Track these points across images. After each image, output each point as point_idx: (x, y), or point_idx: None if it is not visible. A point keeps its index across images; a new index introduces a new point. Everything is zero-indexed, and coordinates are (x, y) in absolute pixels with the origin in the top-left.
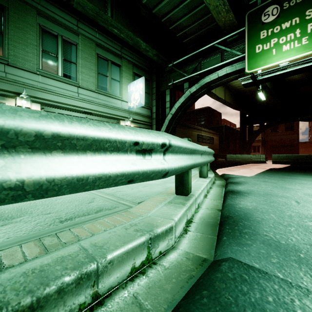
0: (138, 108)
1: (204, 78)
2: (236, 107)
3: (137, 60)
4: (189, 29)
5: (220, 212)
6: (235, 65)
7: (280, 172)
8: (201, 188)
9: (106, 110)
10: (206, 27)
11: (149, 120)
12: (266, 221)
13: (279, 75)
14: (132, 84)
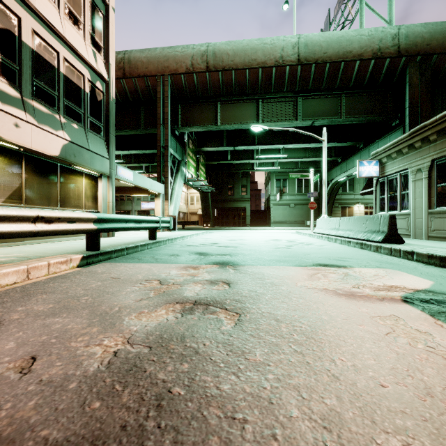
0: None
1: None
2: None
3: None
4: None
5: None
6: None
7: None
8: None
9: None
10: None
11: None
12: None
13: None
14: None
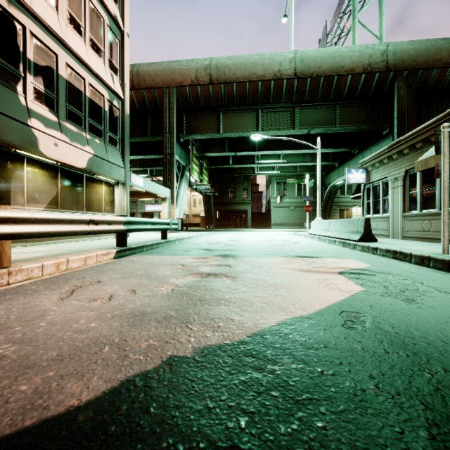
0: None
1: None
2: None
3: None
4: None
5: None
6: None
7: None
8: None
9: None
10: None
11: None
12: None
13: None
14: None
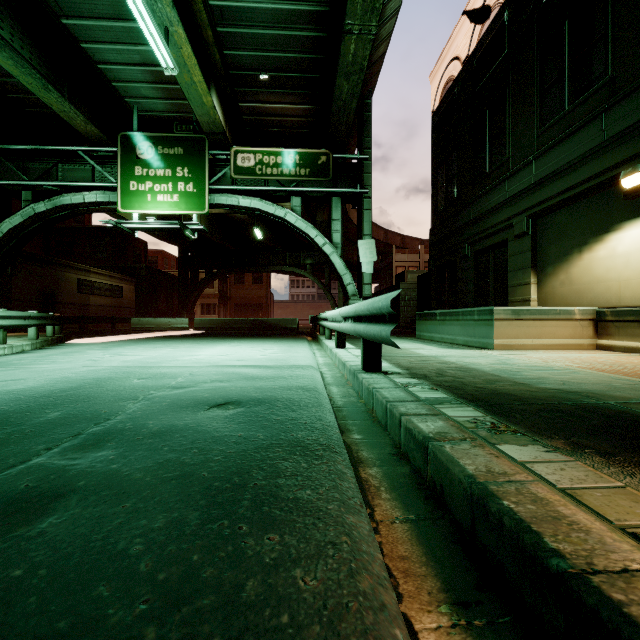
0: None
1: (61, 195)
2: (164, 238)
3: None
4: (35, 98)
5: None
6: (109, 194)
7: (151, 338)
8: None
9: None
10: None
11: None
12: None
13: (149, 228)
14: None
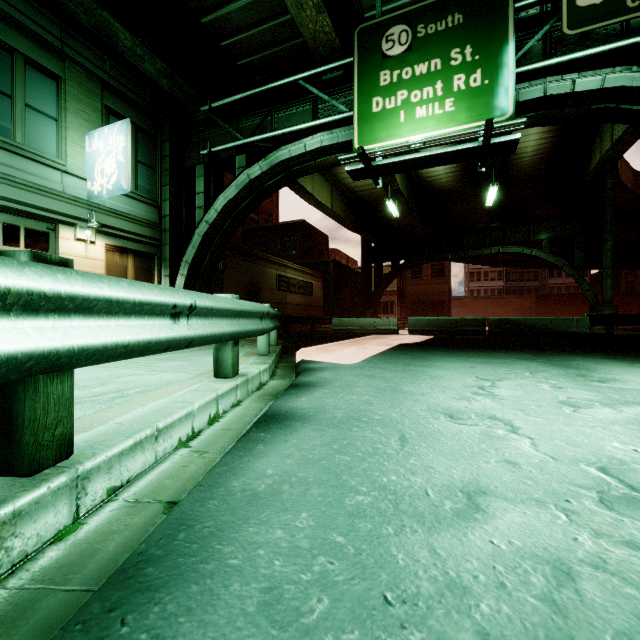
0: (120, 201)
1: (278, 149)
2: (353, 225)
3: (116, 76)
4: (248, 36)
5: (163, 516)
6: (337, 132)
7: (411, 351)
8: (156, 424)
9: (3, 191)
10: (285, 42)
11: (153, 232)
12: (259, 565)
13: (409, 162)
14: (98, 133)
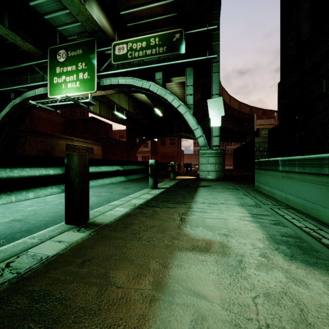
0: None
1: (26, 93)
2: (114, 120)
3: None
4: None
5: None
6: (47, 88)
7: None
8: None
9: None
10: None
11: None
12: None
13: (59, 105)
14: None
